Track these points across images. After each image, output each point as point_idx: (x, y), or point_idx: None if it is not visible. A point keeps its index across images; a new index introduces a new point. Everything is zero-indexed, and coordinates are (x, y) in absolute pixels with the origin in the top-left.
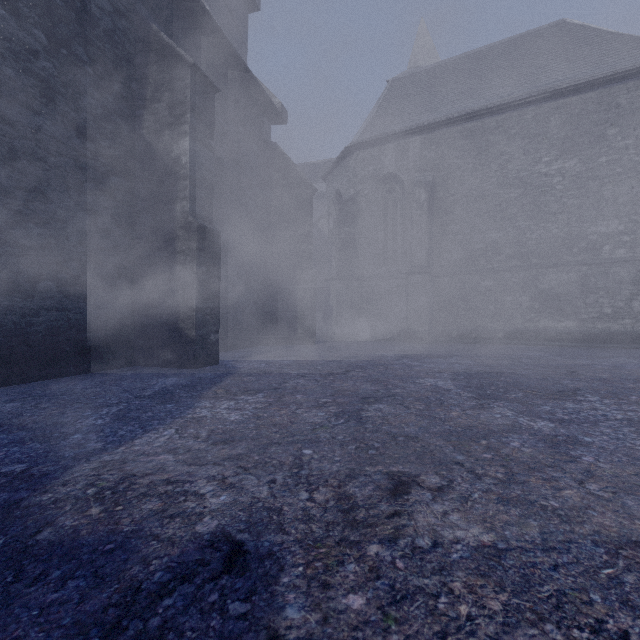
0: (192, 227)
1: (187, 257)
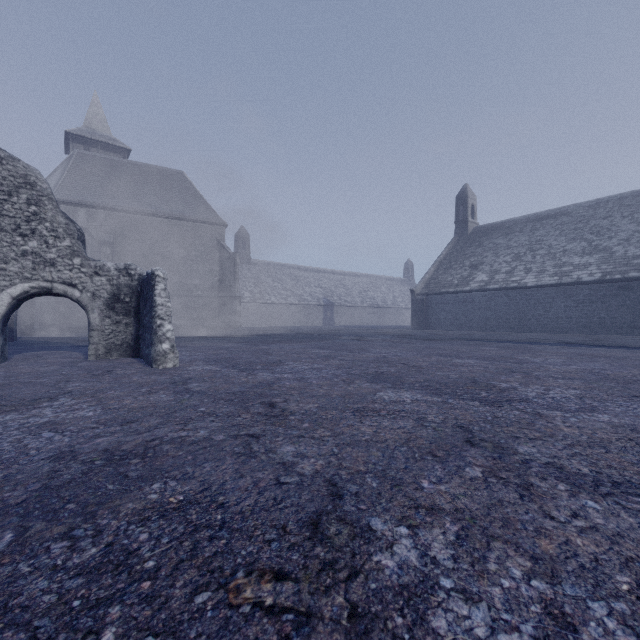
0: None
1: None
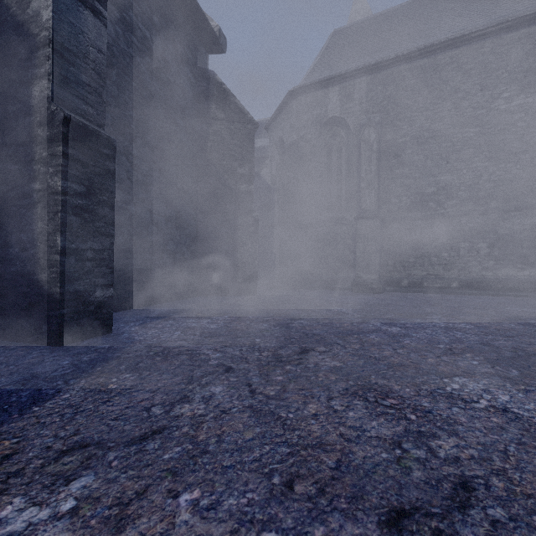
0: (55, 120)
1: (48, 168)
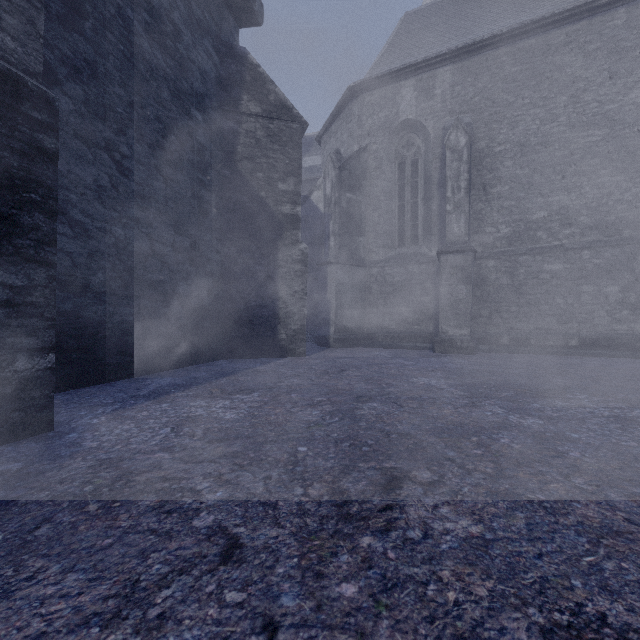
0: None
1: None
